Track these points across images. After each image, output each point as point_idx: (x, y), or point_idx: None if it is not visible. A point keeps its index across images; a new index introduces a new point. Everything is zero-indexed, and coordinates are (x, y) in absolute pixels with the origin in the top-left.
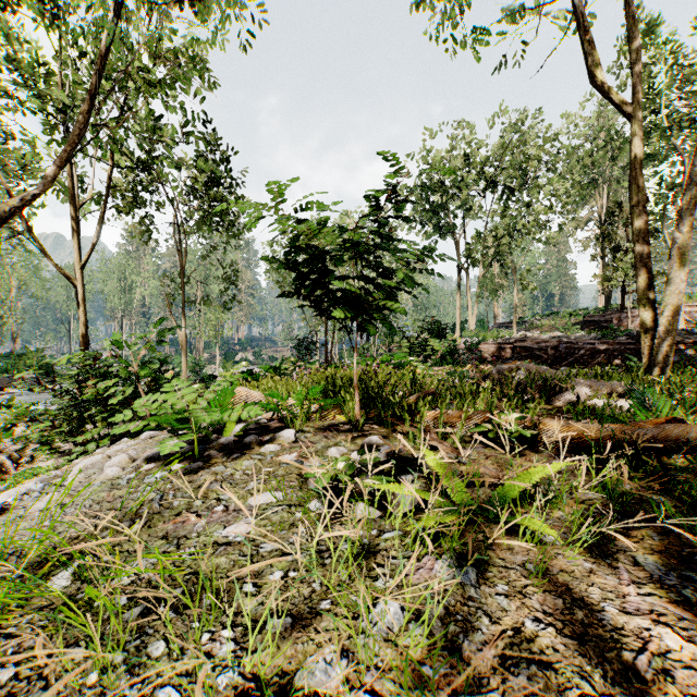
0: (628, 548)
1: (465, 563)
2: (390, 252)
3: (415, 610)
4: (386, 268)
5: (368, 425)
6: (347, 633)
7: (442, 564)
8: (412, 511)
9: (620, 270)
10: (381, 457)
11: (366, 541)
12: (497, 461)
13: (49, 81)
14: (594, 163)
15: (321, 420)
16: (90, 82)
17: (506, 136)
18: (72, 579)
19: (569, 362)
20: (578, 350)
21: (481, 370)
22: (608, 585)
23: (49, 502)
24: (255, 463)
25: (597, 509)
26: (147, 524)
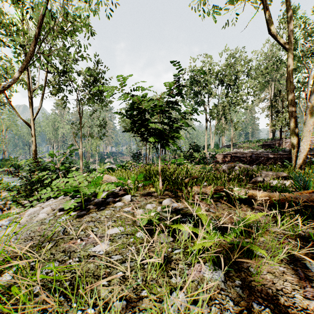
0: (300, 258)
1: (218, 268)
2: (176, 110)
3: (192, 296)
4: (174, 118)
5: (166, 193)
6: (156, 311)
7: (206, 268)
8: (188, 237)
9: (279, 121)
10: (172, 209)
11: (165, 255)
12: (228, 211)
13: (19, 34)
14: (267, 73)
15: (143, 190)
16: (36, 32)
17: (228, 60)
18: (13, 276)
19: (256, 163)
20: (261, 157)
21: (217, 167)
22: (294, 281)
23: (3, 234)
24: (111, 212)
25: (281, 236)
26: (55, 244)
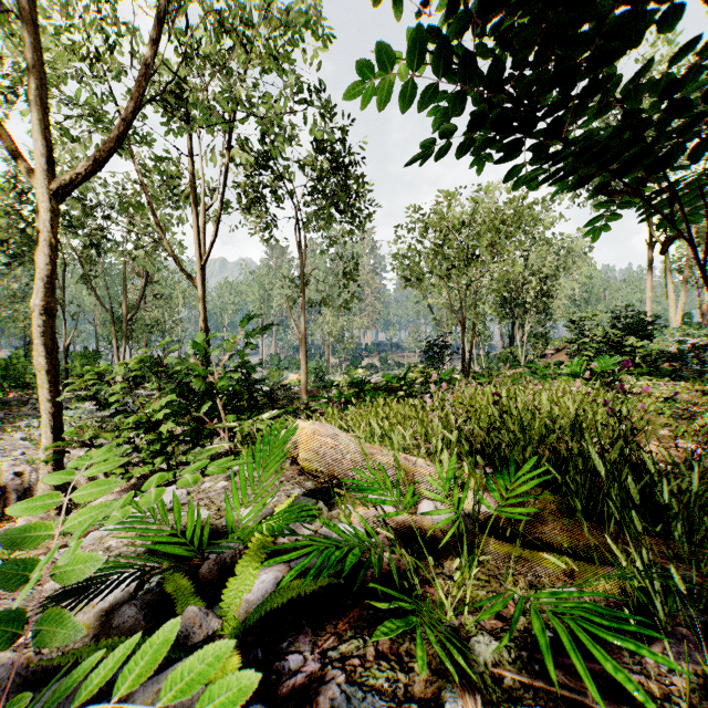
0: None
1: None
2: None
3: None
4: None
5: None
6: None
7: None
8: None
9: None
10: None
11: None
12: None
13: None
14: None
15: (518, 568)
16: None
17: None
18: None
19: None
20: None
21: None
22: None
23: None
24: None
25: None
26: None
